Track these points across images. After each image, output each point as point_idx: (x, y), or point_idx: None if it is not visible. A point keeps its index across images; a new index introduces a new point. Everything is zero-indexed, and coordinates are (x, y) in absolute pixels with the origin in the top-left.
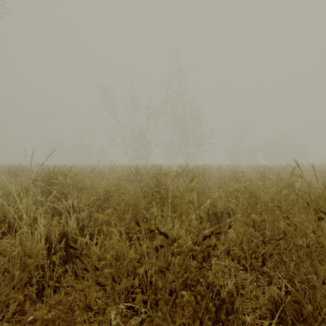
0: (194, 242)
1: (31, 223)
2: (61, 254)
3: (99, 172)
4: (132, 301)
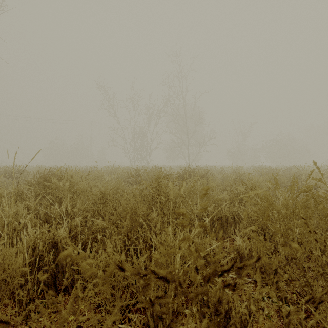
0: (206, 278)
1: (21, 230)
2: (49, 267)
3: (97, 174)
4: (128, 322)
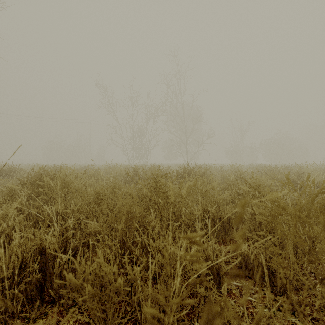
0: None
1: (9, 233)
2: (33, 278)
3: (94, 173)
4: None
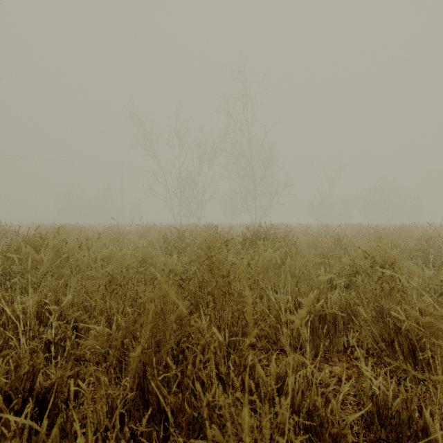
0: None
1: None
2: None
3: (119, 237)
4: None
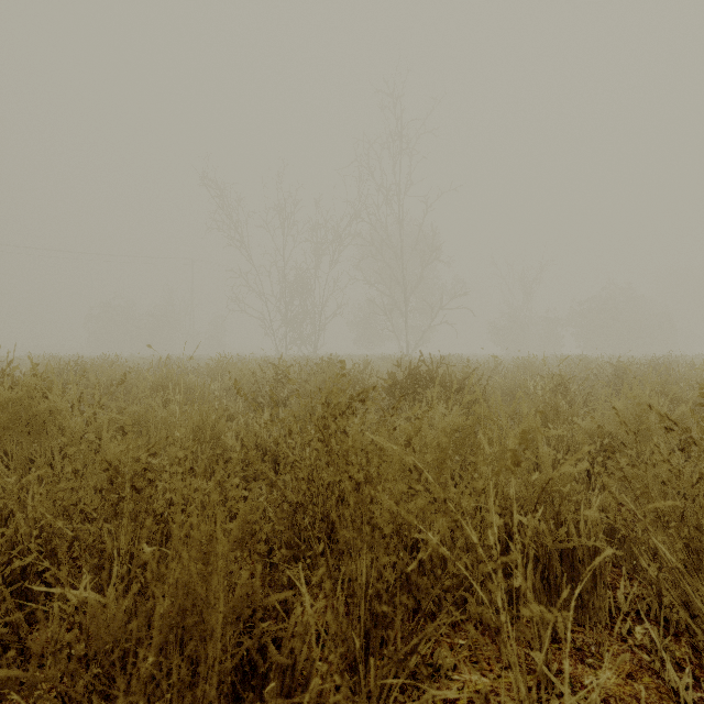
0: None
1: None
2: None
3: (168, 380)
4: None
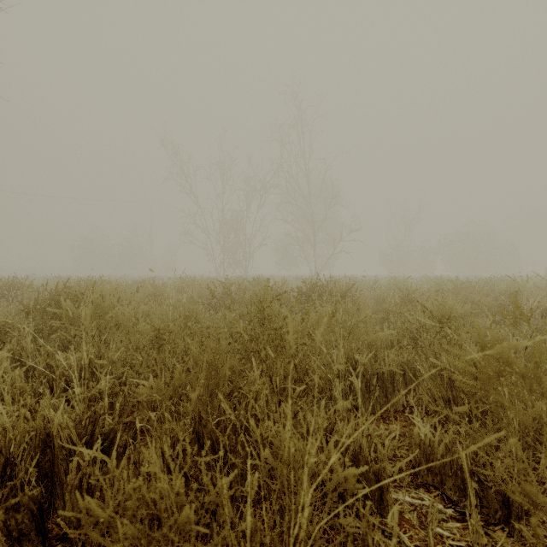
0: None
1: None
2: (24, 496)
3: (155, 291)
4: None
